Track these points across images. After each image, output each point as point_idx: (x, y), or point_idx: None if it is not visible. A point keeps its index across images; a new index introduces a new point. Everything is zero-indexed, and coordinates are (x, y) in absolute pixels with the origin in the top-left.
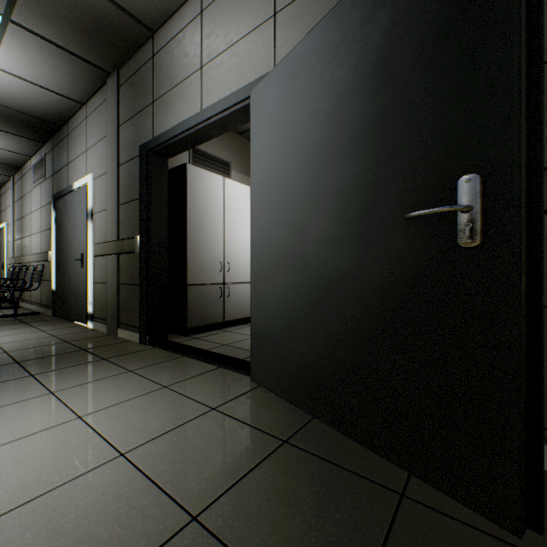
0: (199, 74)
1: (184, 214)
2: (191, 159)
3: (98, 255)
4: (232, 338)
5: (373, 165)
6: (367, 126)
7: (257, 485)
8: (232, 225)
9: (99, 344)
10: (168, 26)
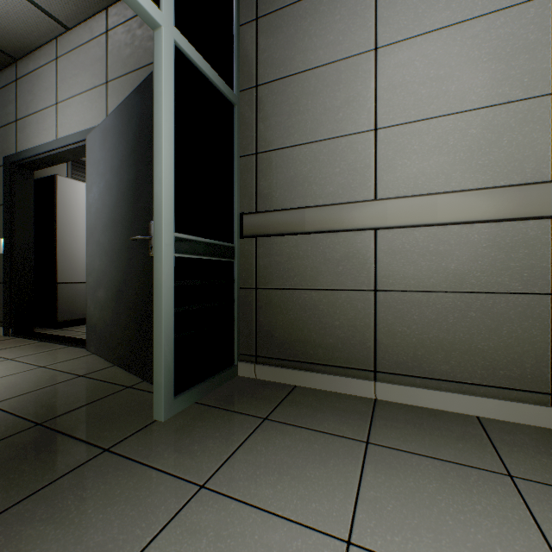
0: (55, 109)
1: (54, 219)
2: (70, 167)
3: None
4: None
5: (131, 207)
6: (129, 184)
7: (43, 392)
8: None
9: None
10: (30, 58)
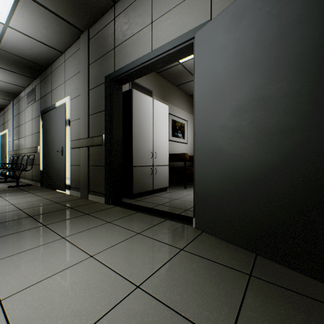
0: (150, 27)
1: (130, 121)
2: (130, 87)
3: (74, 148)
4: (161, 200)
5: None
6: (319, 44)
7: (257, 314)
8: (157, 129)
9: (79, 204)
10: None
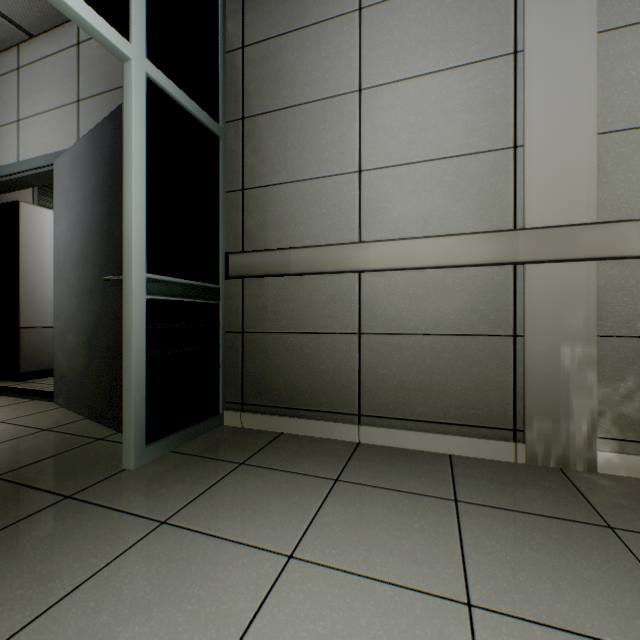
0: (17, 126)
1: (16, 253)
2: (36, 192)
3: None
4: None
5: (103, 244)
6: (102, 219)
7: None
8: None
9: None
10: None
